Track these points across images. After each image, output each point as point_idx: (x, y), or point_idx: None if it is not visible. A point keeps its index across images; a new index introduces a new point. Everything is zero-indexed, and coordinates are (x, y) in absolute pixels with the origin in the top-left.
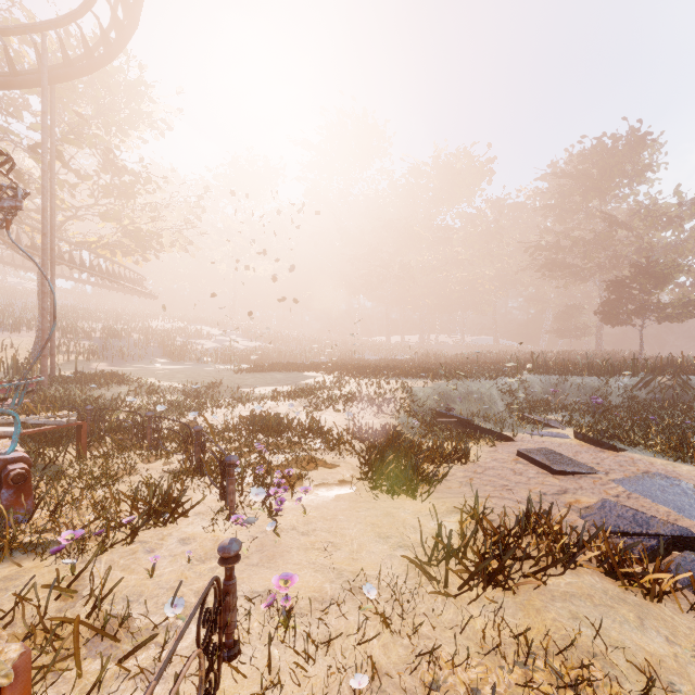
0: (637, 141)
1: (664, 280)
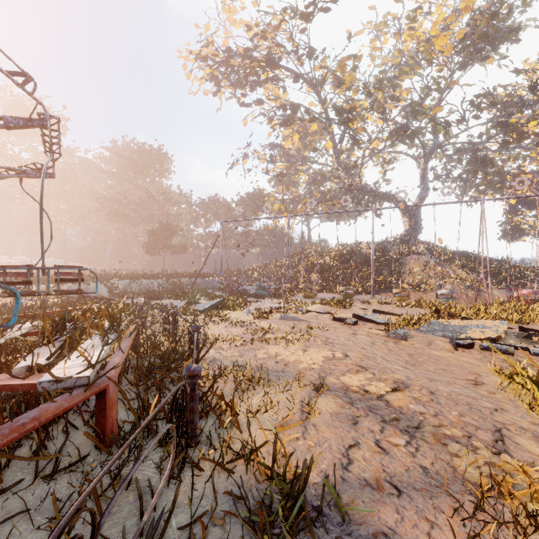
0: (162, 155)
1: (173, 234)
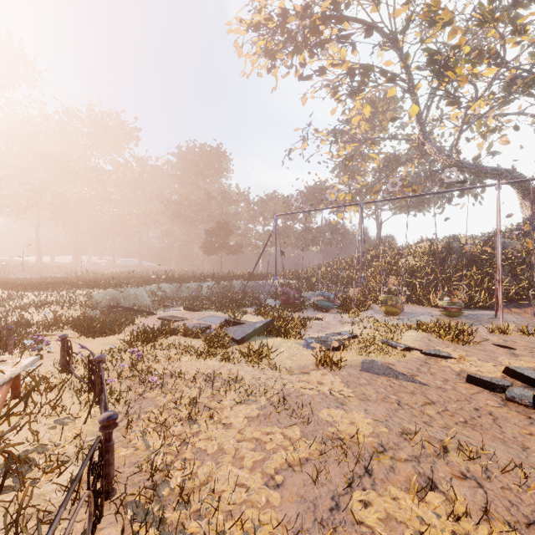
0: (221, 154)
1: (230, 233)
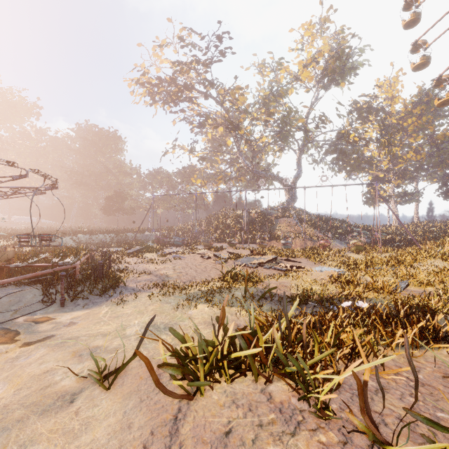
0: (117, 138)
1: (125, 199)
